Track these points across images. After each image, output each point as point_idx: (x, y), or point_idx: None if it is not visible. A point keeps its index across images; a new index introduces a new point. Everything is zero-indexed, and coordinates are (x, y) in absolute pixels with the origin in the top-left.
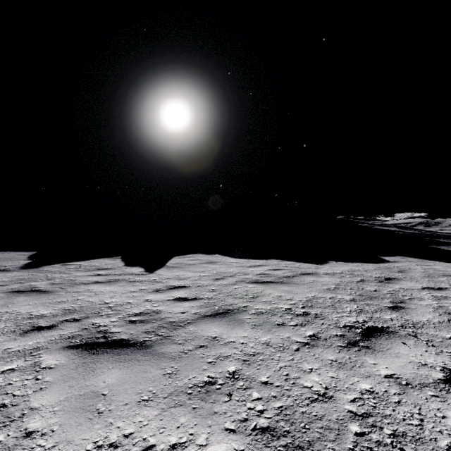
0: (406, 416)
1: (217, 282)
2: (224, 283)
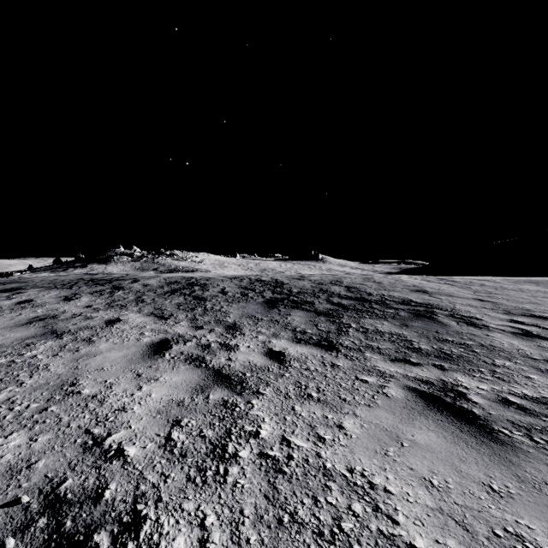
0: None
1: None
2: None
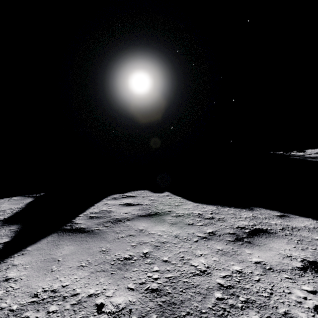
0: None
1: None
2: None
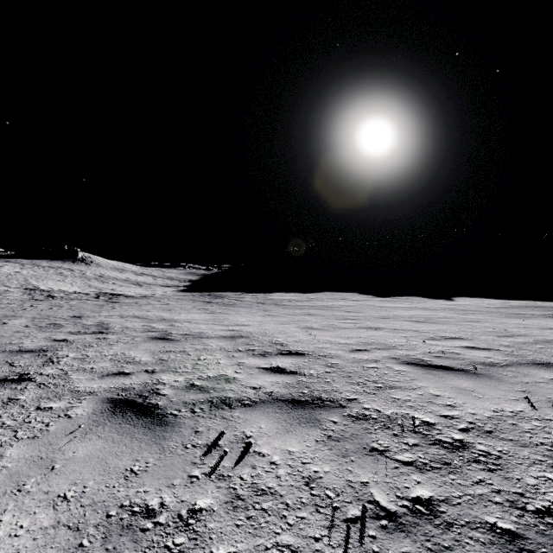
0: (546, 311)
1: (493, 303)
2: (497, 304)
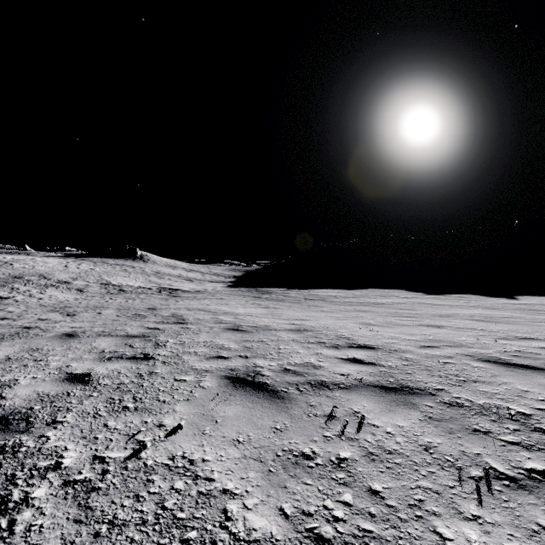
0: None
1: None
2: None
